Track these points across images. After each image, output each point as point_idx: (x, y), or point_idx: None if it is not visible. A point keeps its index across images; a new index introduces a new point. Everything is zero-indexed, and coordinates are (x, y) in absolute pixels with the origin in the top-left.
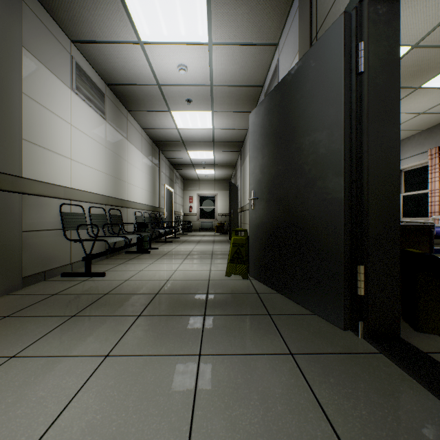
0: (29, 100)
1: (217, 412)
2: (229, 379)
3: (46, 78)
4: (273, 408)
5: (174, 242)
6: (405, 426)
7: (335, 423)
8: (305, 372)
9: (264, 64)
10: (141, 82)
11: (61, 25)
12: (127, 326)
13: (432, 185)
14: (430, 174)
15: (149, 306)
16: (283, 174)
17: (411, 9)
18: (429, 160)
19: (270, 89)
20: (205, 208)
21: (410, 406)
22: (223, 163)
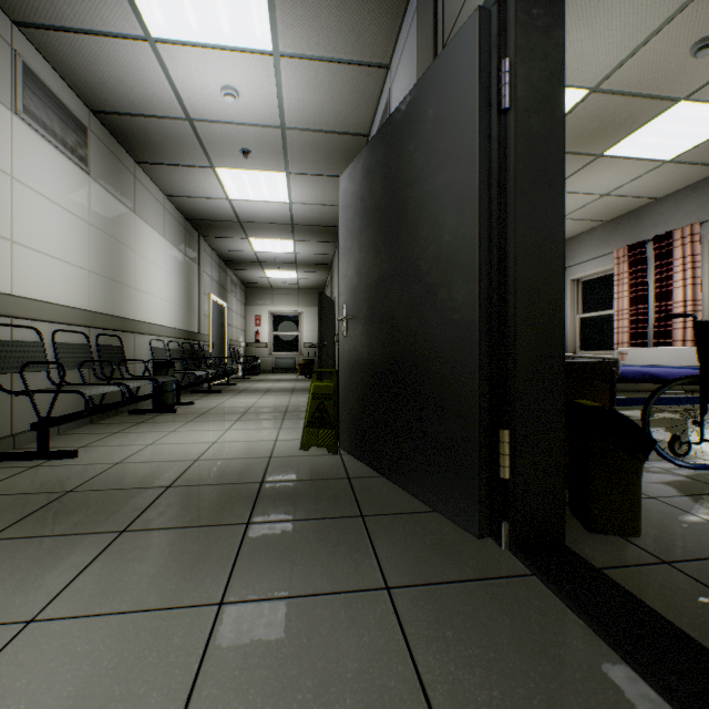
0: None
1: None
2: (267, 650)
3: None
4: (338, 704)
5: (224, 392)
6: None
7: None
8: (406, 623)
9: (369, 99)
10: (156, 113)
11: None
12: (93, 554)
13: (619, 302)
14: (616, 287)
15: (147, 512)
16: (390, 278)
17: (588, 30)
18: (615, 266)
19: None
20: (283, 335)
21: (572, 672)
22: (310, 261)
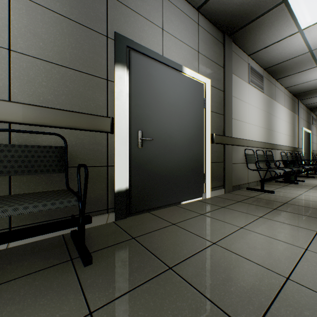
0: (233, 98)
1: None
2: None
3: (238, 83)
4: None
5: (316, 177)
6: None
7: None
8: None
9: None
10: (292, 56)
11: (244, 50)
12: None
13: None
14: None
15: None
16: None
17: None
18: None
19: None
20: None
21: None
22: None
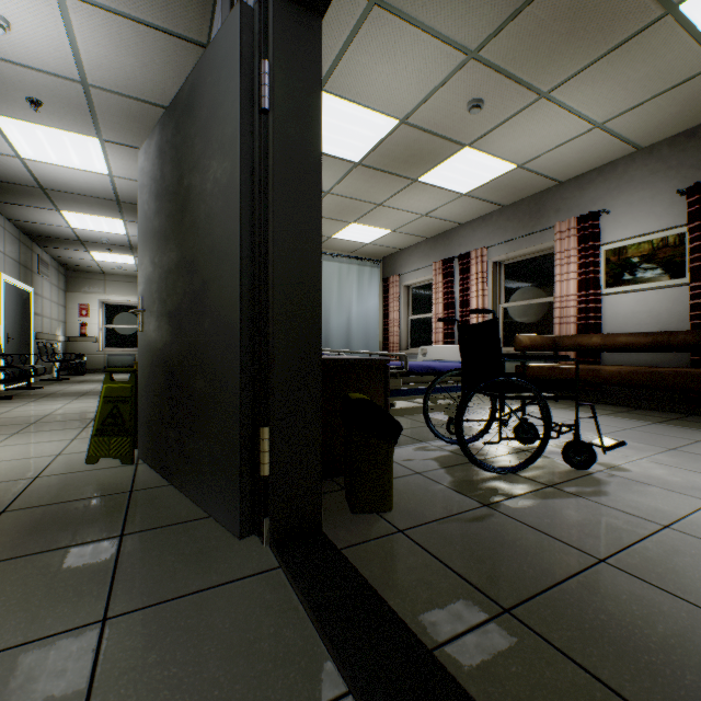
0: None
1: None
2: None
3: None
4: None
5: (19, 398)
6: None
7: None
8: (104, 659)
9: None
10: None
11: None
12: None
13: (436, 307)
14: (435, 294)
15: None
16: (177, 269)
17: (391, 66)
18: (434, 276)
19: None
20: (120, 328)
21: (266, 664)
22: None
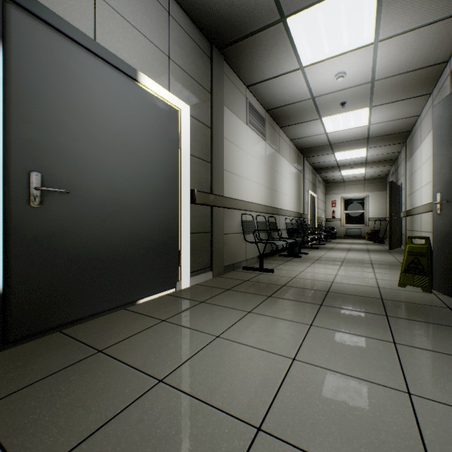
0: (226, 141)
1: (428, 382)
2: (434, 366)
3: (233, 121)
4: None
5: (320, 248)
6: None
7: None
8: None
9: (451, 37)
10: (296, 100)
11: (241, 78)
12: (315, 310)
13: None
14: None
15: (326, 300)
16: None
17: None
18: None
19: None
20: (352, 213)
21: None
22: (377, 159)
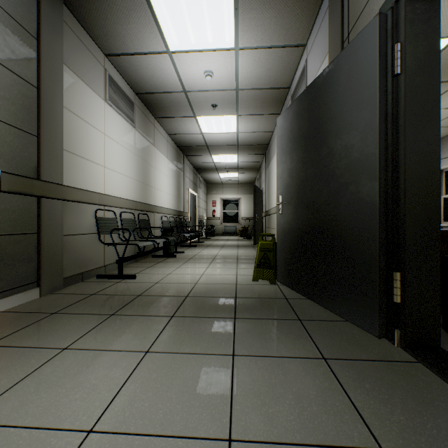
0: (69, 113)
1: (254, 408)
2: (264, 379)
3: (83, 91)
4: (309, 408)
5: (198, 246)
6: (445, 434)
7: (372, 426)
8: (339, 377)
9: (291, 66)
10: (168, 90)
11: (96, 41)
12: (162, 325)
13: None
14: None
15: (181, 308)
16: (313, 179)
17: None
18: None
19: (297, 90)
20: (229, 212)
21: None
22: (246, 166)
